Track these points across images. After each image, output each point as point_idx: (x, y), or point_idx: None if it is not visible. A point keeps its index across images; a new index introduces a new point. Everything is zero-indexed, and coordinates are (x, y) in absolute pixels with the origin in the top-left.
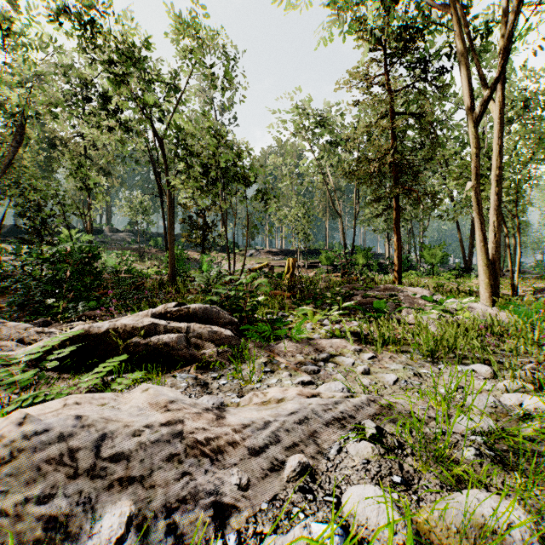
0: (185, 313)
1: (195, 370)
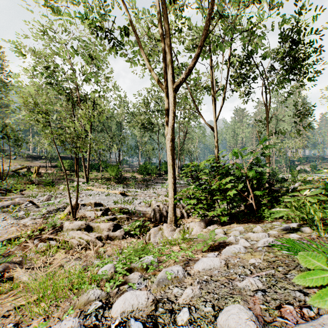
0: None
1: None
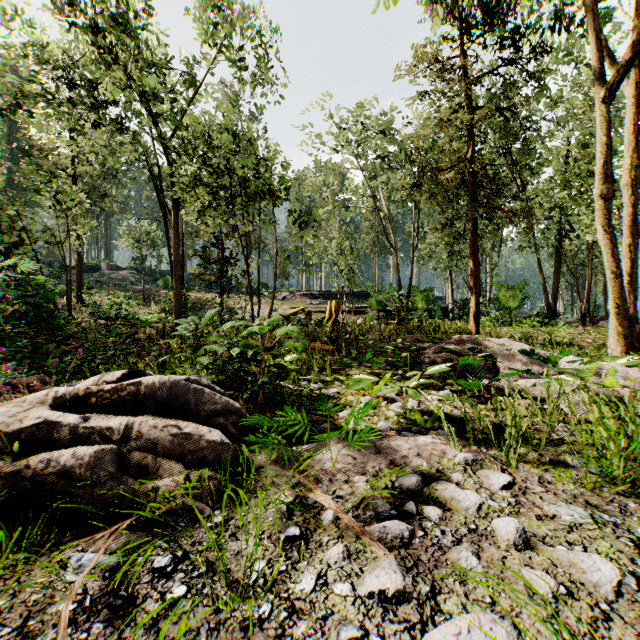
0: (130, 395)
1: (127, 533)
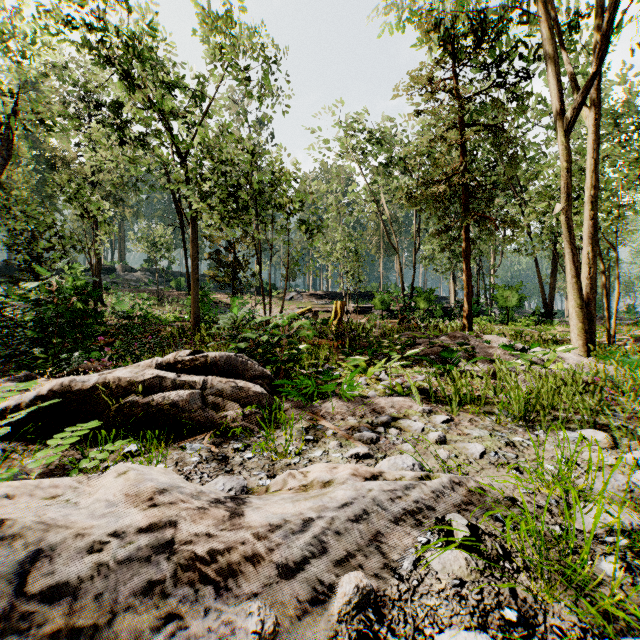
0: (201, 364)
1: (212, 438)
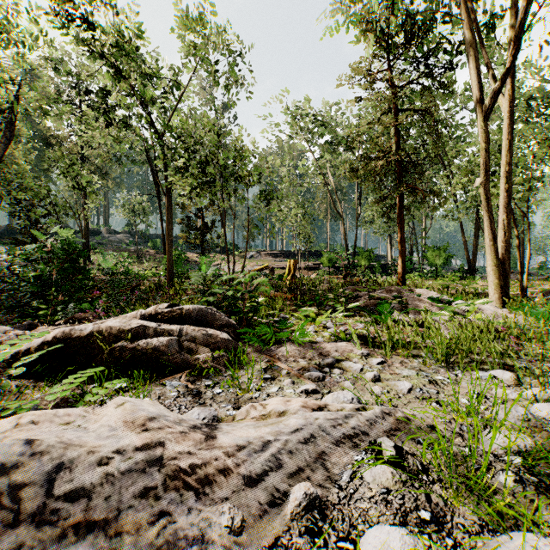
0: (177, 315)
1: (187, 377)
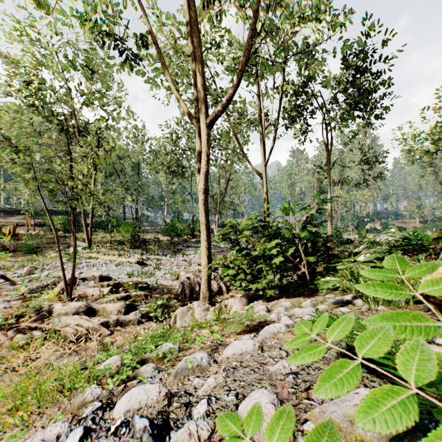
0: None
1: None
